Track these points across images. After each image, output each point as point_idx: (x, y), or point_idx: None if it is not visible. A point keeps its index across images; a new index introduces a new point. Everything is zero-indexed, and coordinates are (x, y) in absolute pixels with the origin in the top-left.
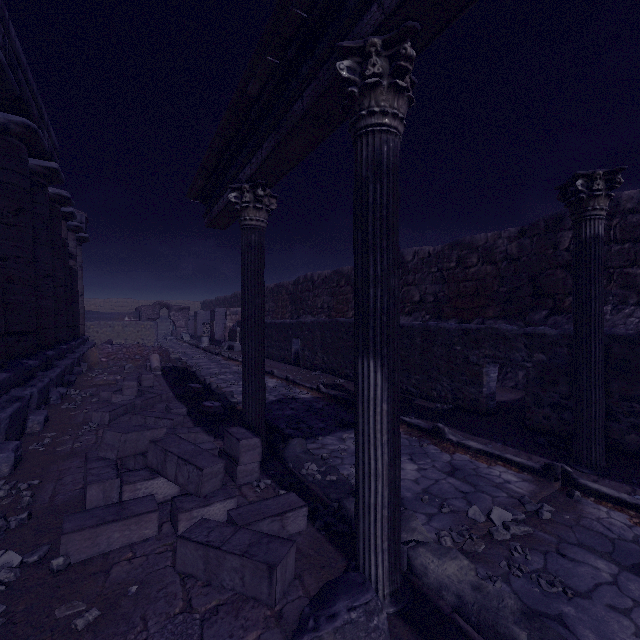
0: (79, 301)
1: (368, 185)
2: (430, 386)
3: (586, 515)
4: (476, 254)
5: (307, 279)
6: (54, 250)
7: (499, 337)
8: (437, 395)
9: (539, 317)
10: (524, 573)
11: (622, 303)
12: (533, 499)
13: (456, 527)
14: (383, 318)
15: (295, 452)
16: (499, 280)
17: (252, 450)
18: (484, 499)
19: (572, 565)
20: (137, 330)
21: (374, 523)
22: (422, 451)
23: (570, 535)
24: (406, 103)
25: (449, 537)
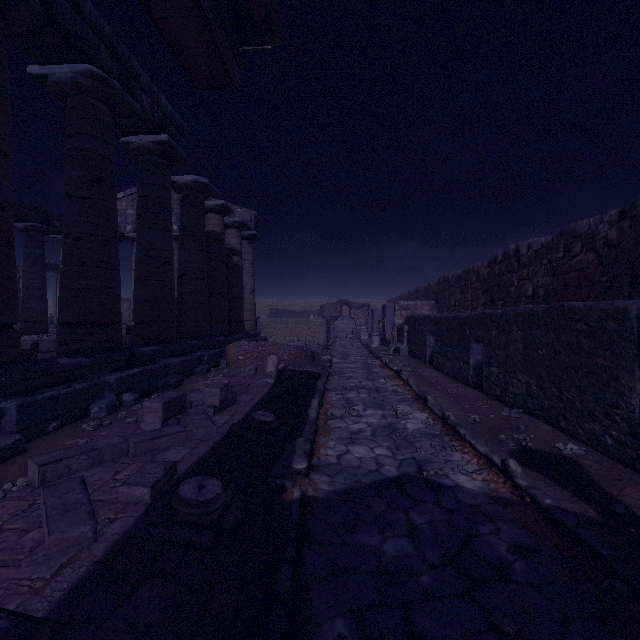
0: (250, 298)
1: None
2: None
3: None
4: None
5: (508, 255)
6: (195, 241)
7: None
8: None
9: None
10: None
11: None
12: None
13: None
14: None
15: None
16: None
17: None
18: None
19: None
20: (307, 327)
21: None
22: None
23: None
24: None
25: None
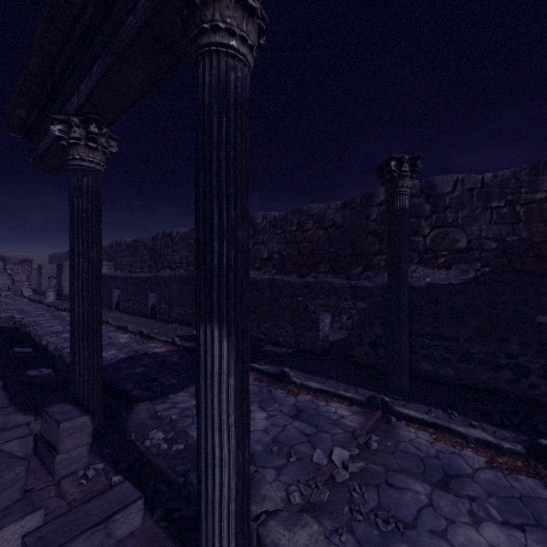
0: None
1: (212, 116)
2: (277, 333)
3: (402, 439)
4: (312, 220)
5: (166, 235)
6: None
7: (332, 289)
8: (283, 340)
9: (357, 272)
10: (364, 515)
11: (409, 262)
12: (363, 431)
13: (303, 477)
14: (230, 277)
15: (140, 419)
16: (329, 242)
17: (79, 432)
18: (325, 439)
19: (399, 494)
20: None
21: (219, 523)
22: (271, 397)
23: (393, 462)
24: (256, 32)
25: (297, 492)
